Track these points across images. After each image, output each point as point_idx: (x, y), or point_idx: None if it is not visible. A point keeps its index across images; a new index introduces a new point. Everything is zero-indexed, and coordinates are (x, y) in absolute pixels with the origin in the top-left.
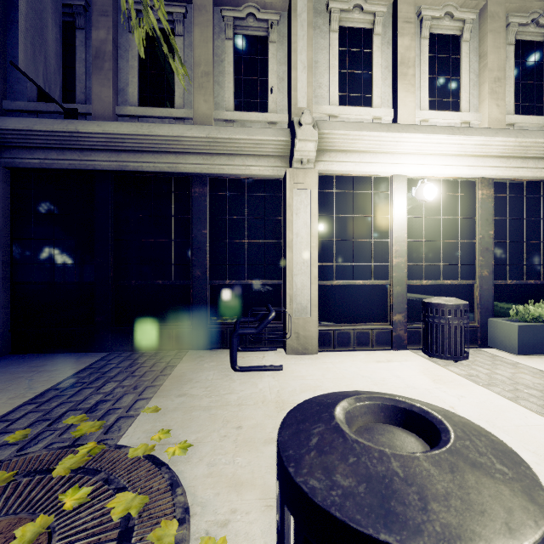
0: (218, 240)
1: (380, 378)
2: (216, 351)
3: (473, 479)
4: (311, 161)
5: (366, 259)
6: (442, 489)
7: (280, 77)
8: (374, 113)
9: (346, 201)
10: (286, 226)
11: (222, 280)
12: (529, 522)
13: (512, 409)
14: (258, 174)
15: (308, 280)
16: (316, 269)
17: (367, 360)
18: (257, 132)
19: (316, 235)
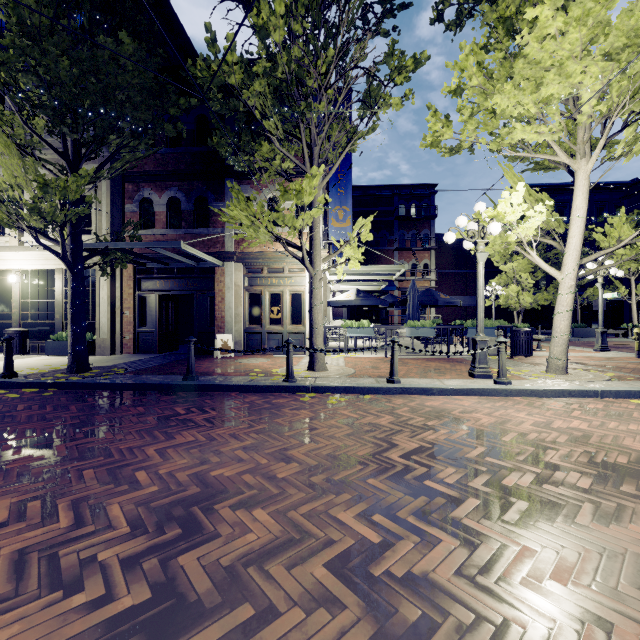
0: None
1: None
2: None
3: None
4: None
5: (3, 310)
6: None
7: None
8: (4, 240)
9: None
10: None
11: None
12: None
13: None
14: None
15: None
16: None
17: None
18: None
19: None
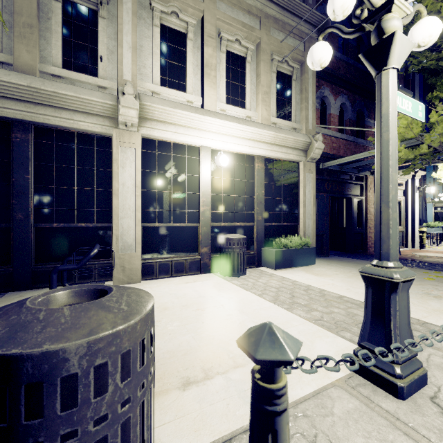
0: (44, 186)
1: (183, 294)
2: (41, 290)
3: (93, 313)
4: (135, 126)
5: (182, 207)
6: (64, 320)
7: (110, 50)
8: (187, 97)
9: (166, 161)
10: (113, 177)
11: (49, 223)
12: (109, 327)
13: (257, 300)
14: (87, 130)
15: (134, 223)
16: (140, 213)
17: (179, 283)
18: (84, 92)
19: (140, 186)
